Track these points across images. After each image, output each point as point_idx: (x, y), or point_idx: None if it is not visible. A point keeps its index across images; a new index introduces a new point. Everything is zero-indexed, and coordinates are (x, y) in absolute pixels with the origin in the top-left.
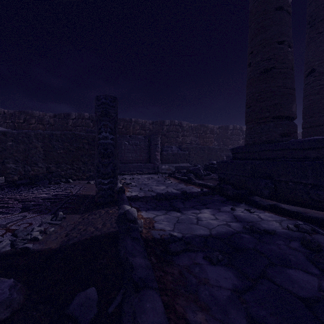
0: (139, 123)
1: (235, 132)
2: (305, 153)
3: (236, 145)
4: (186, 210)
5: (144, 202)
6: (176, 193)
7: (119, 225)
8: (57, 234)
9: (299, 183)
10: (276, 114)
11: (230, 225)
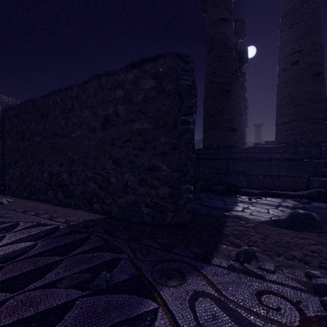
0: (3, 101)
1: None
2: (261, 156)
3: None
4: (233, 208)
5: None
6: None
7: (318, 231)
8: (325, 275)
9: (266, 175)
10: (233, 126)
11: (282, 210)
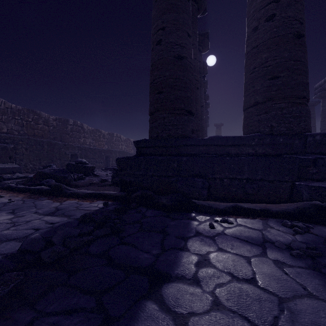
0: None
1: (76, 128)
2: (226, 150)
3: (77, 143)
4: (176, 265)
5: (19, 311)
6: (69, 224)
7: None
8: None
9: (234, 179)
10: (189, 108)
11: (278, 260)
